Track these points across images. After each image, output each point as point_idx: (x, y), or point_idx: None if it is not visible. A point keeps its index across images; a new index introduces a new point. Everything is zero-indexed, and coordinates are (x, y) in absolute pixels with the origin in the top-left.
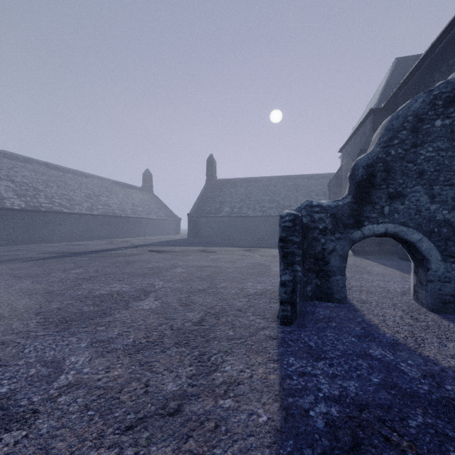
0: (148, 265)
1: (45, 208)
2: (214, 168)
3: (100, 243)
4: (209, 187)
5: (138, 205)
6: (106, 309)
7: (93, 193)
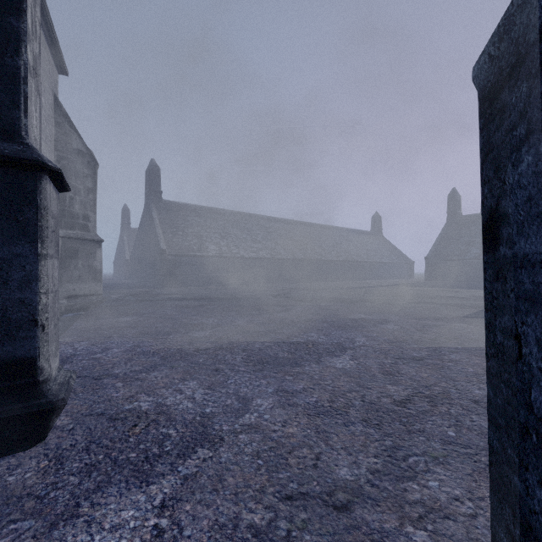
0: (408, 294)
1: (312, 257)
2: (457, 204)
3: (350, 283)
4: (451, 226)
5: (370, 249)
6: (407, 302)
7: (336, 243)
